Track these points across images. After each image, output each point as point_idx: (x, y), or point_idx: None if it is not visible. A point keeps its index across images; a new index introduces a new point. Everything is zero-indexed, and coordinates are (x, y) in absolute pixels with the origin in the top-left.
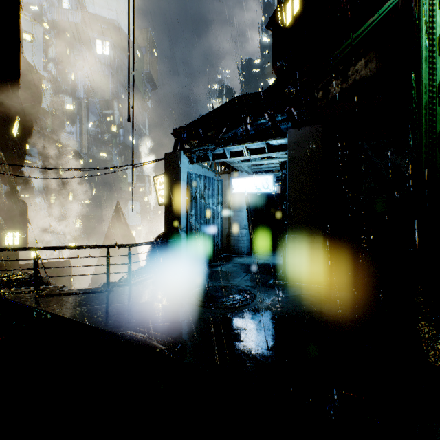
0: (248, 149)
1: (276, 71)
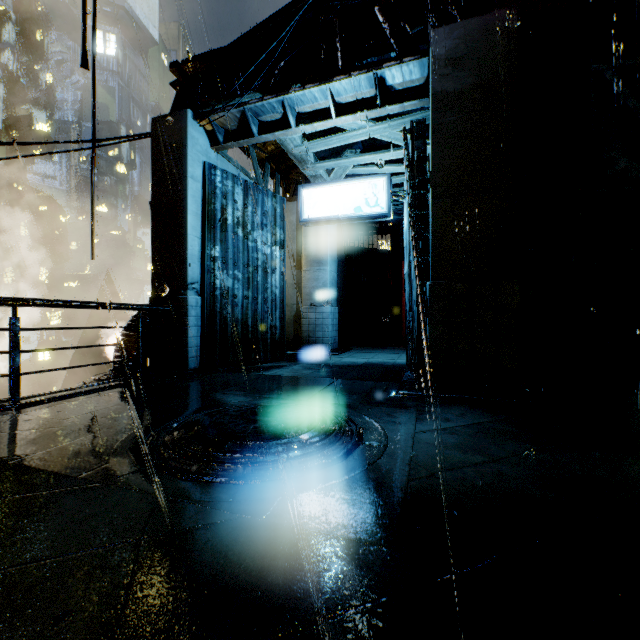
0: (336, 104)
1: None
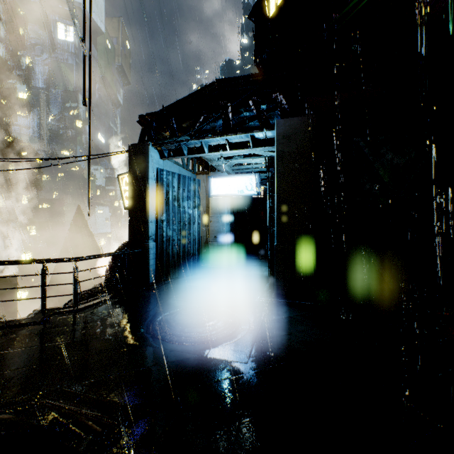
0: (230, 143)
1: (258, 66)
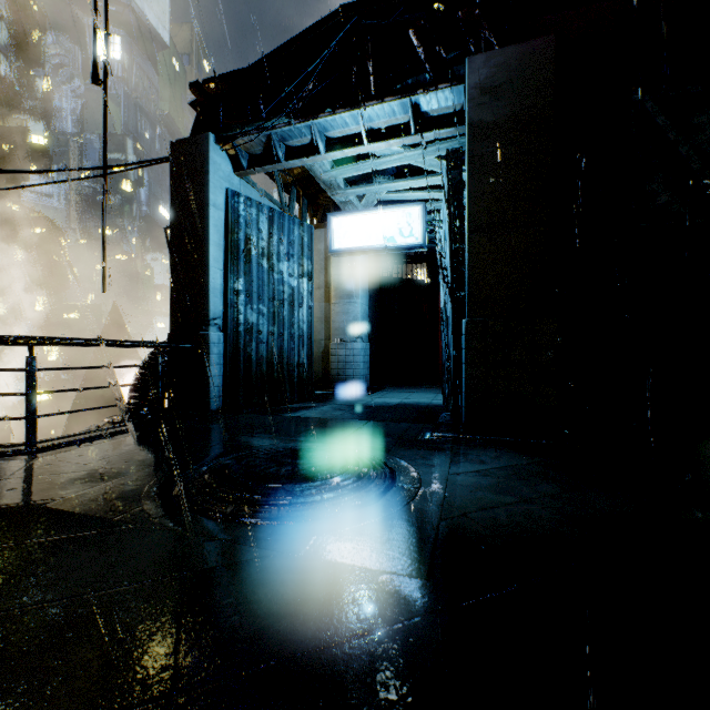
0: (369, 130)
1: None
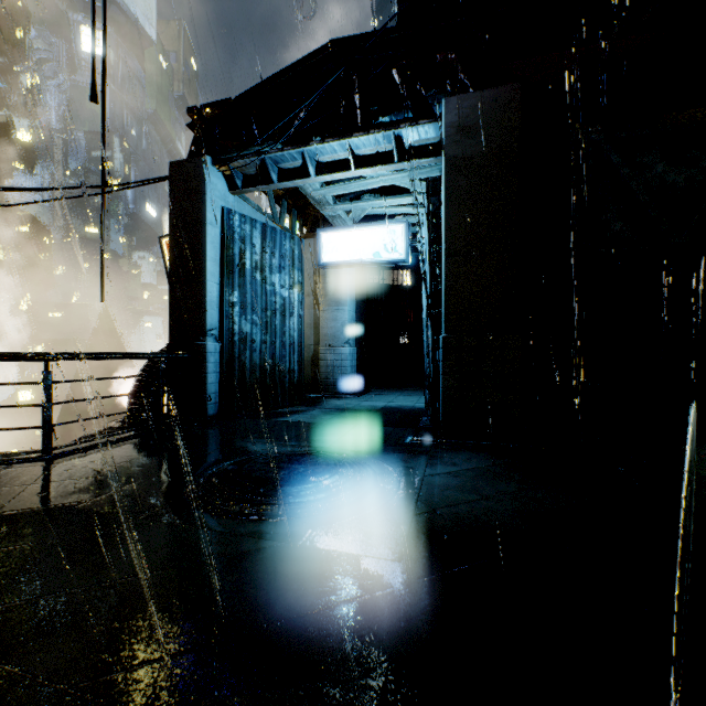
0: (356, 156)
1: None
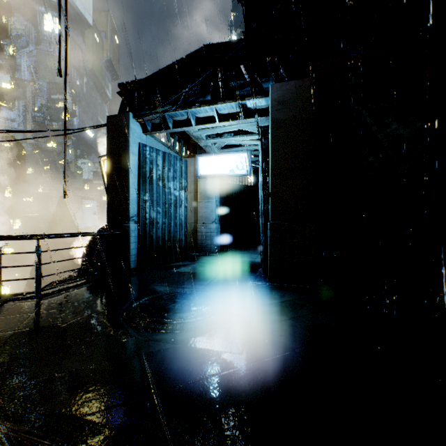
0: (219, 114)
1: None
